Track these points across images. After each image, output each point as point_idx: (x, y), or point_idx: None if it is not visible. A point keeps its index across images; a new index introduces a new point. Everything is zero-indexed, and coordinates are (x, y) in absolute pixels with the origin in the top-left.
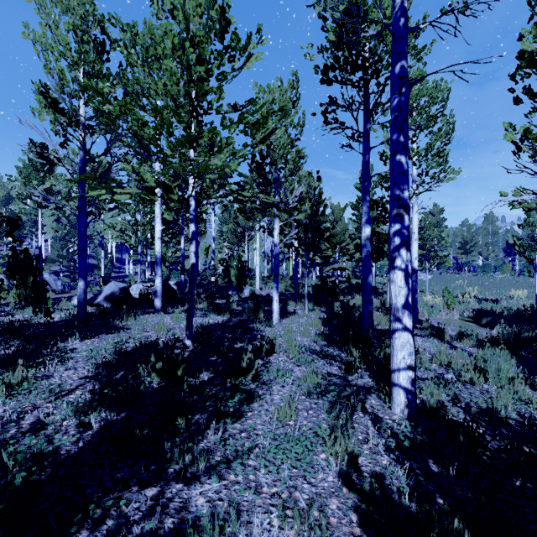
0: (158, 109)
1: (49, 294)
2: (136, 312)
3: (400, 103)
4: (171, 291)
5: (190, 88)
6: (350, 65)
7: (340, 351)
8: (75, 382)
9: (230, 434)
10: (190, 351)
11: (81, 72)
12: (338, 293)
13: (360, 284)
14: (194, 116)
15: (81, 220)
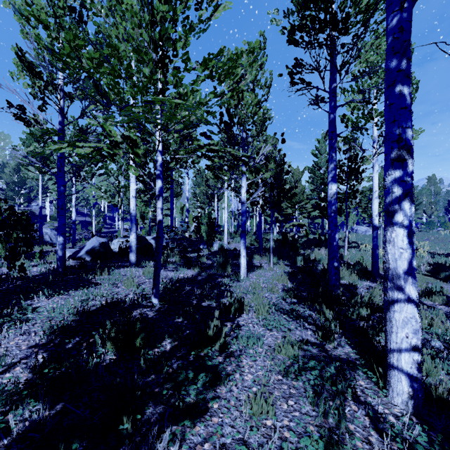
0: (112, 44)
1: (46, 247)
2: (112, 266)
3: (401, 21)
4: (148, 245)
5: (155, 34)
6: (318, 22)
7: (310, 310)
8: (21, 352)
9: (189, 444)
10: (156, 311)
11: (60, 40)
12: (299, 247)
13: (317, 239)
14: (160, 67)
15: (60, 179)
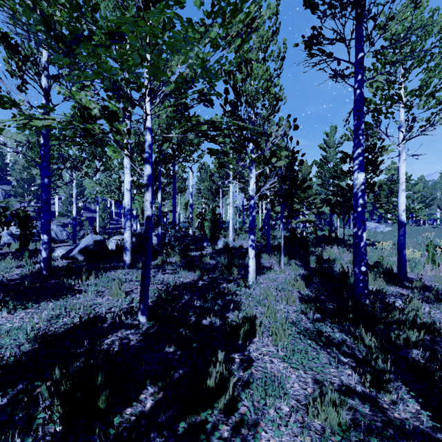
0: None
1: None
2: (104, 267)
3: None
4: None
5: None
6: None
7: (340, 330)
8: None
9: None
10: (142, 334)
11: None
12: (309, 245)
13: (326, 236)
14: None
15: (44, 170)
